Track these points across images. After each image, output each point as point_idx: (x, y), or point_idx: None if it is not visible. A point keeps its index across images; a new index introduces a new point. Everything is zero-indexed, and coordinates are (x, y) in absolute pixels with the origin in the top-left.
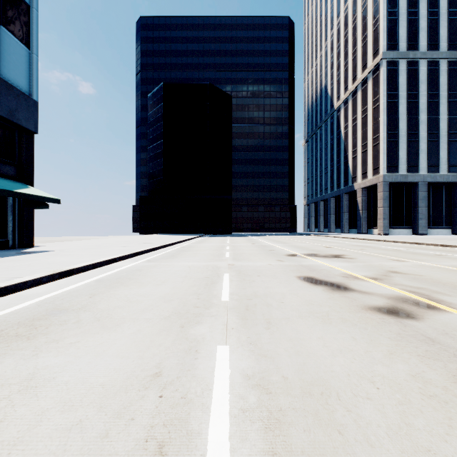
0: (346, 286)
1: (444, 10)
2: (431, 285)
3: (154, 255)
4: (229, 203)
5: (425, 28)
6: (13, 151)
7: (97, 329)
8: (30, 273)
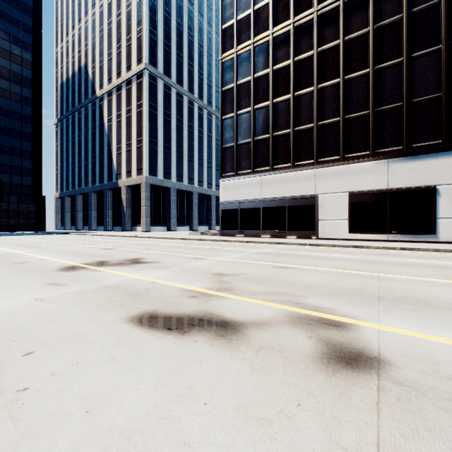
0: (224, 318)
1: (186, 59)
2: (274, 286)
3: None
4: None
5: (175, 63)
6: None
7: None
8: None
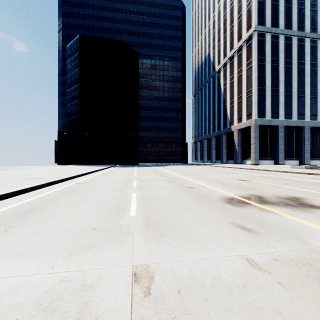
0: None
1: (295, 0)
2: None
3: None
4: (137, 139)
5: (283, 12)
6: None
7: None
8: None
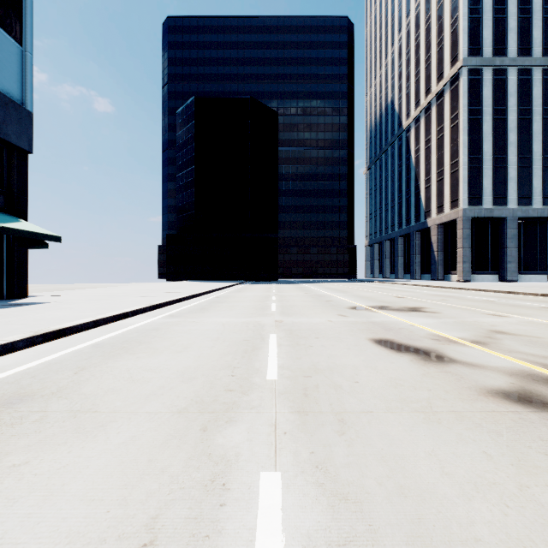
0: (442, 354)
1: (538, 6)
2: None
3: (179, 308)
4: (275, 243)
5: (514, 28)
6: (1, 174)
7: (66, 435)
8: (2, 335)
